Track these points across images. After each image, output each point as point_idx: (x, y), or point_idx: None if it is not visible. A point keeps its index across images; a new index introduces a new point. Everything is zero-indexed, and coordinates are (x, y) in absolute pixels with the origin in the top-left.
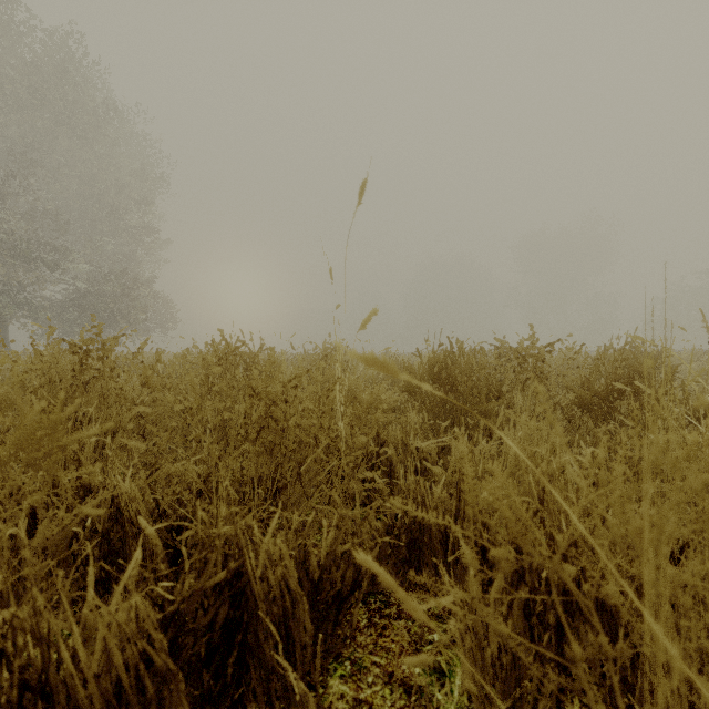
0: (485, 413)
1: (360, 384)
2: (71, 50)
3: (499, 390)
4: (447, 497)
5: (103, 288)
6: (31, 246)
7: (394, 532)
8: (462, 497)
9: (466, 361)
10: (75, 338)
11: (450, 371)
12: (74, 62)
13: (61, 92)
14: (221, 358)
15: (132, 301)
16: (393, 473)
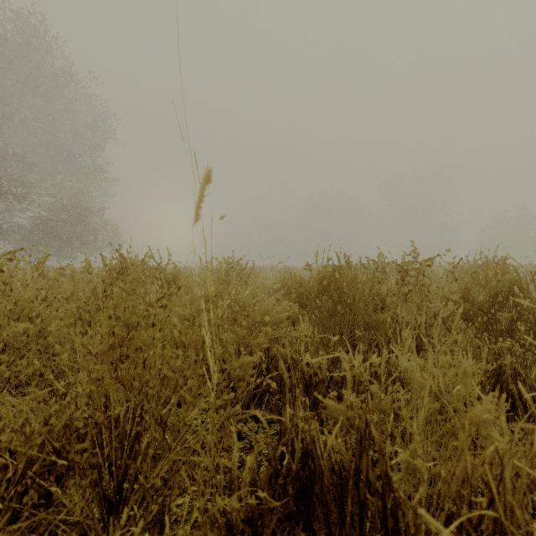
0: (373, 325)
1: (250, 299)
2: (35, 27)
3: (383, 301)
4: (343, 447)
5: (62, 216)
6: (2, 182)
7: (279, 481)
8: (364, 455)
9: (353, 274)
10: (40, 255)
11: (338, 284)
12: (37, 36)
13: (26, 59)
14: (118, 272)
15: (85, 226)
16: (283, 388)
